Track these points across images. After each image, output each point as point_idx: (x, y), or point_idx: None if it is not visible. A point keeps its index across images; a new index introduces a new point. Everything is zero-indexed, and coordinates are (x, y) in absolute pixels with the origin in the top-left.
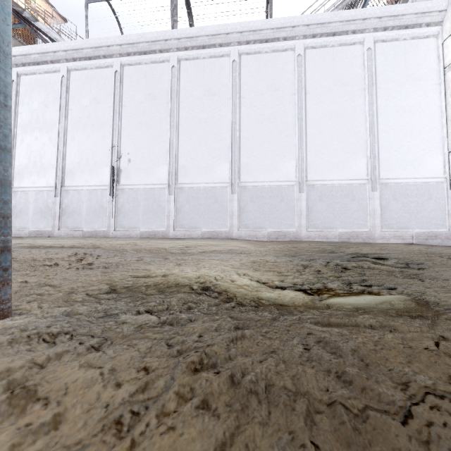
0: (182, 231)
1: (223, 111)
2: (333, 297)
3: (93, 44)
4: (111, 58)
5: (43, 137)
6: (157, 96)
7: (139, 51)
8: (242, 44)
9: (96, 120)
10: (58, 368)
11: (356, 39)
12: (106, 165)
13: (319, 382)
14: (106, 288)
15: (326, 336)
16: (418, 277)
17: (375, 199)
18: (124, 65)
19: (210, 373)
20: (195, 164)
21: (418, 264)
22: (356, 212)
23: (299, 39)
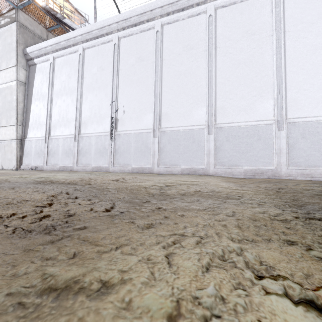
0: (164, 168)
1: (199, 62)
2: None
3: (99, 26)
4: (111, 34)
5: (68, 99)
6: (145, 58)
7: (131, 24)
8: None
9: (101, 83)
10: None
11: None
12: (108, 116)
13: None
14: None
15: None
16: None
17: None
18: (120, 38)
19: None
20: (175, 110)
21: None
22: None
23: None
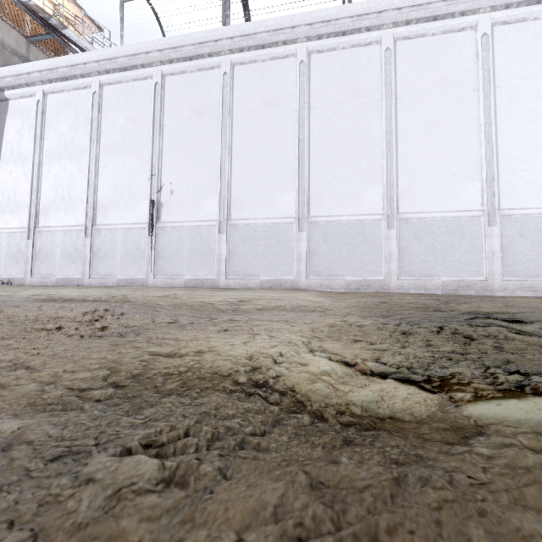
0: (235, 279)
1: (287, 127)
2: (477, 400)
3: (129, 52)
4: (150, 68)
5: (72, 166)
6: (205, 111)
7: (184, 57)
8: (311, 40)
9: (133, 143)
10: None
11: (465, 22)
12: (145, 198)
13: None
14: (104, 377)
15: None
16: None
17: (494, 237)
18: (166, 75)
19: None
20: (252, 195)
21: None
22: (467, 254)
23: (388, 28)
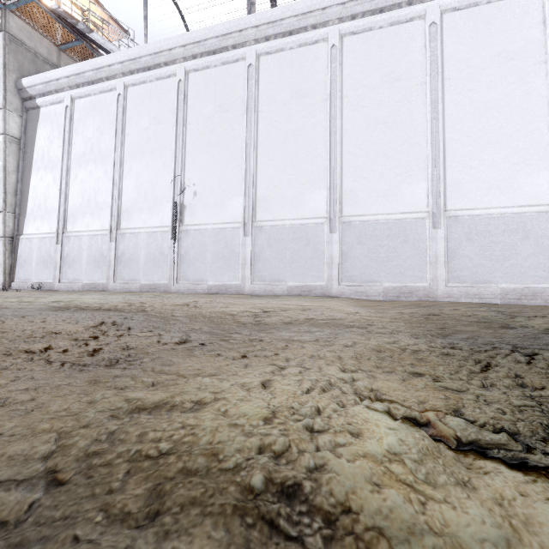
0: (261, 285)
1: (317, 118)
2: None
3: (152, 50)
4: (174, 65)
5: (98, 170)
6: (229, 106)
7: (207, 51)
8: (344, 21)
9: (156, 144)
10: None
11: None
12: (168, 200)
13: None
14: (46, 455)
15: None
16: None
17: None
18: (189, 72)
19: None
20: (279, 194)
21: None
22: (532, 257)
23: None
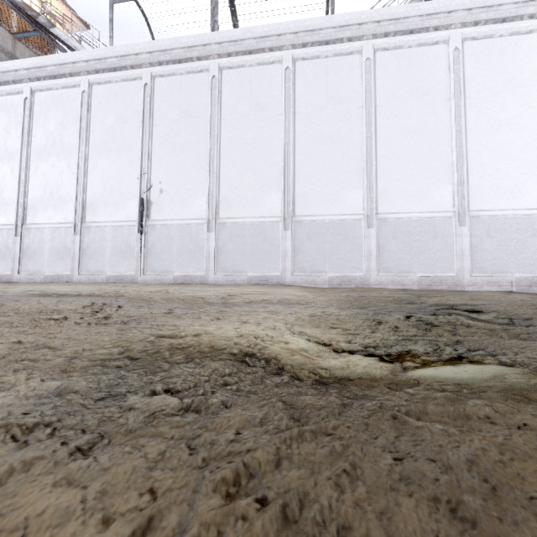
0: (224, 276)
1: (273, 130)
2: (421, 366)
3: (118, 52)
4: (140, 69)
5: (60, 164)
6: (194, 112)
7: (173, 60)
8: (296, 48)
9: (123, 142)
10: (20, 489)
11: (439, 37)
12: (134, 196)
13: (423, 524)
14: (119, 352)
15: (425, 438)
16: (530, 338)
17: (464, 236)
18: (155, 77)
19: (250, 503)
20: (240, 194)
21: (526, 319)
22: (440, 252)
23: (368, 39)
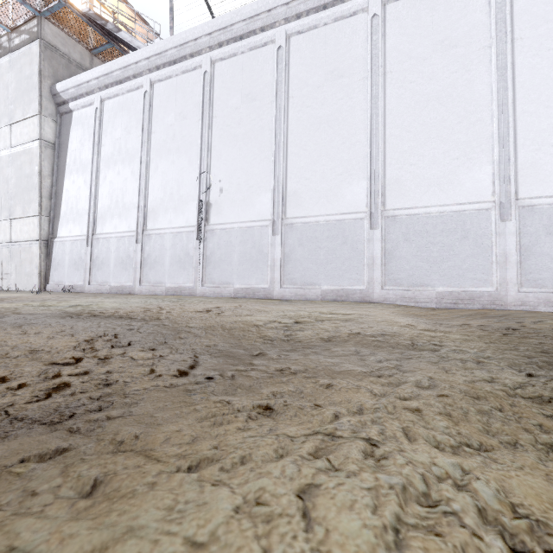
0: (292, 289)
1: (355, 100)
2: None
3: (178, 42)
4: (199, 56)
5: (125, 170)
6: (257, 95)
7: (234, 37)
8: None
9: (182, 141)
10: None
11: None
12: (193, 199)
13: None
14: None
15: None
16: None
17: None
18: (215, 62)
19: None
20: (312, 187)
21: None
22: None
23: None
